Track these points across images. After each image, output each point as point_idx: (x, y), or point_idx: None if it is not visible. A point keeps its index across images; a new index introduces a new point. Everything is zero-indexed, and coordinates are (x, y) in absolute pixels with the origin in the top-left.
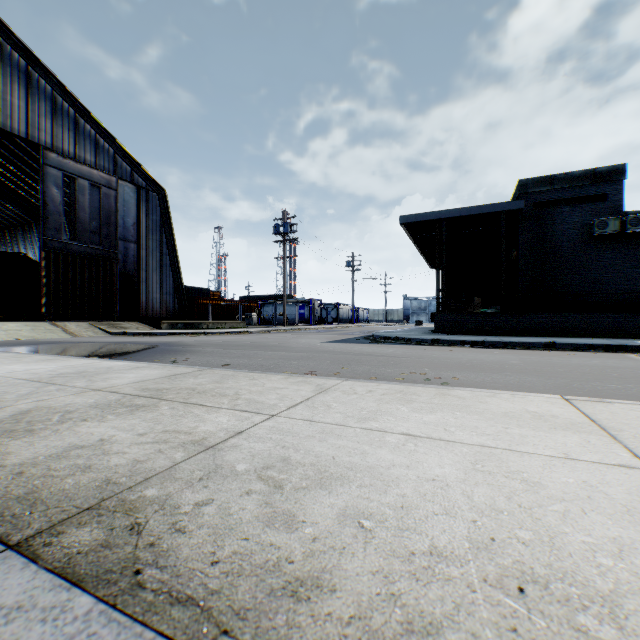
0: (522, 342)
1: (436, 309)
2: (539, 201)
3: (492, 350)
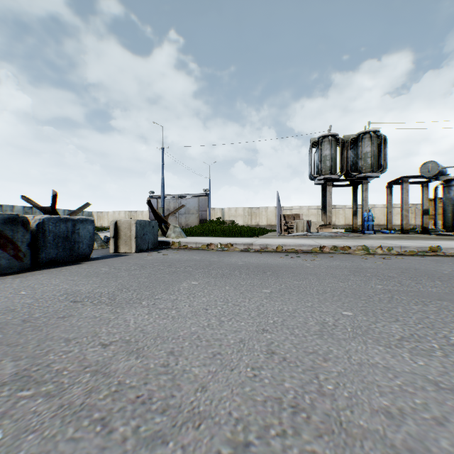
0: None
1: None
2: None
3: None
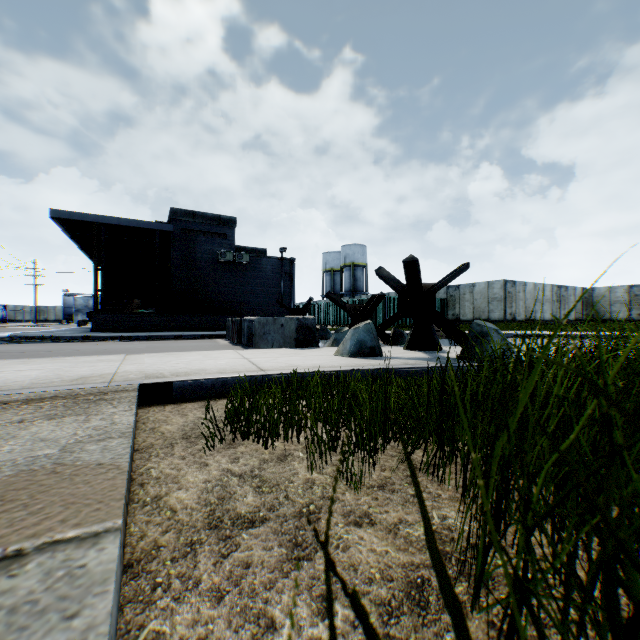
0: (161, 335)
1: (95, 309)
2: (186, 228)
3: (135, 342)
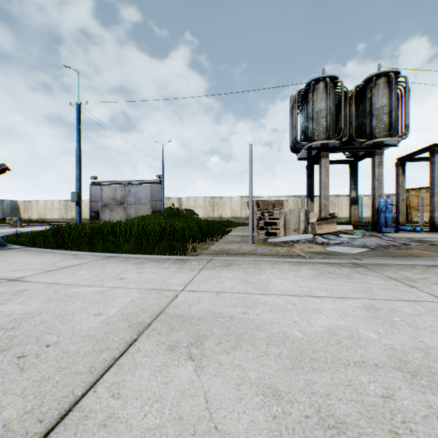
0: None
1: None
2: None
3: None
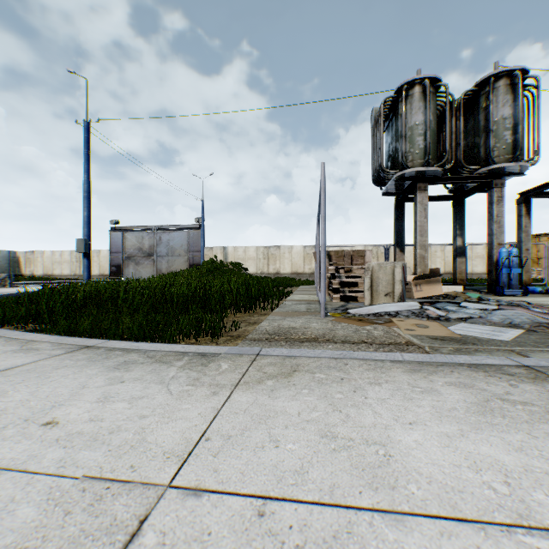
0: None
1: None
2: None
3: None
